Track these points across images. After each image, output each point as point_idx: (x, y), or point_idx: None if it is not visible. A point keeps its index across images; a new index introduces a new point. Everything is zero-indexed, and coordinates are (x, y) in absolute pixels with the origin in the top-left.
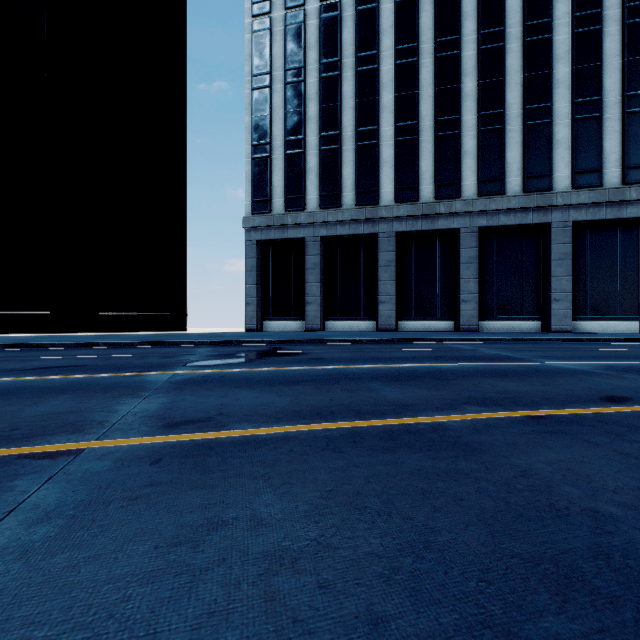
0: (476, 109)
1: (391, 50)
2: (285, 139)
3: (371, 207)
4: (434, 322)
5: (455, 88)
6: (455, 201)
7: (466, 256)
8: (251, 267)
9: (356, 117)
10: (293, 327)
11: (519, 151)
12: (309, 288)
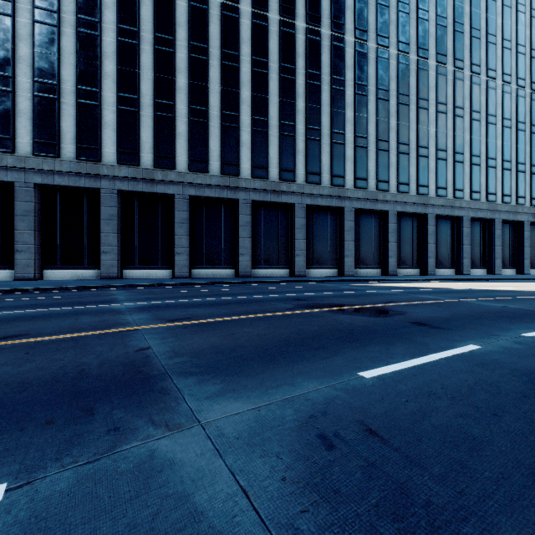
0: (187, 102)
1: (114, 25)
2: None
3: (93, 163)
4: (156, 270)
5: (171, 79)
6: (170, 171)
7: (180, 217)
8: None
9: (76, 74)
10: (1, 276)
11: (218, 143)
12: (20, 235)
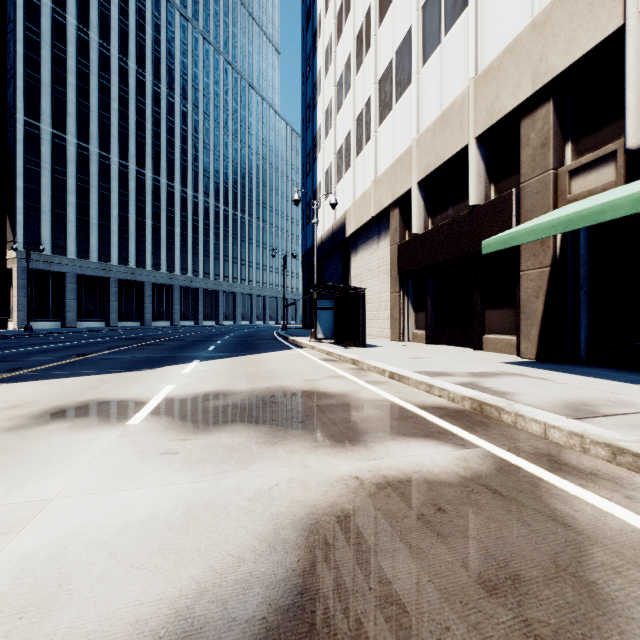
0: (152, 233)
1: (117, 189)
2: (53, 210)
3: (107, 264)
4: (133, 322)
5: (144, 221)
6: (145, 270)
7: (148, 294)
8: (23, 285)
9: (99, 215)
10: (52, 326)
11: (166, 256)
12: (70, 303)
